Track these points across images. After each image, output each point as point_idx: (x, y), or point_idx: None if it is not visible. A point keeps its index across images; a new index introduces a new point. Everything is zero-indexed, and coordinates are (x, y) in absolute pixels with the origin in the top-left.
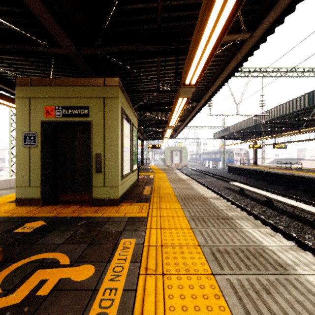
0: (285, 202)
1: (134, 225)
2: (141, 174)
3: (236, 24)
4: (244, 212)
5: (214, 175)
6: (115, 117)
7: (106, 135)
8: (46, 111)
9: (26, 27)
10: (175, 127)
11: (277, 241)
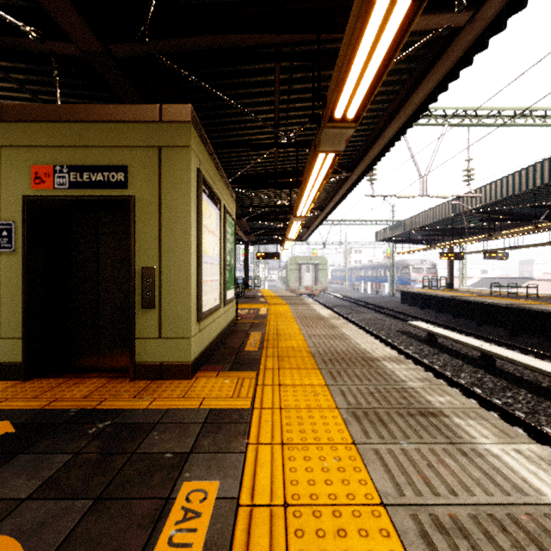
0: (523, 361)
1: (219, 434)
2: (244, 308)
3: None
4: (441, 381)
5: (377, 308)
6: (184, 189)
7: (163, 227)
8: (34, 177)
9: None
10: (306, 221)
11: None
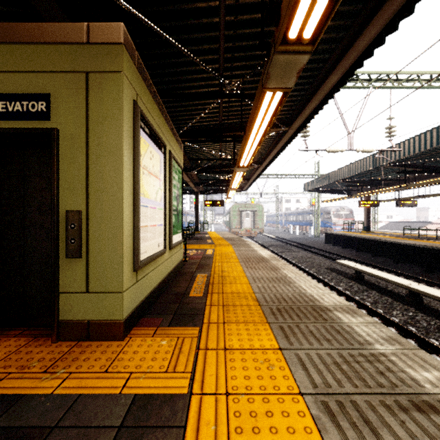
0: None
1: None
2: (193, 248)
3: None
4: (376, 319)
5: (306, 247)
6: (115, 120)
7: (91, 164)
8: None
9: None
10: (247, 174)
11: None
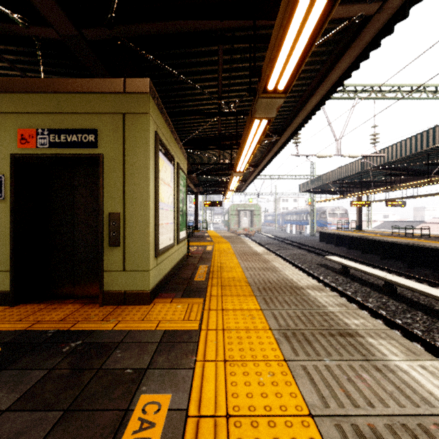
0: (419, 289)
1: (172, 352)
2: (194, 245)
3: None
4: (353, 304)
5: (301, 246)
6: (144, 148)
7: (127, 179)
8: (20, 138)
9: None
10: (244, 176)
11: None
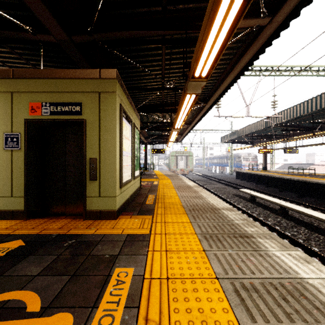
0: (303, 211)
1: (133, 246)
2: (144, 181)
3: (254, 7)
4: (257, 222)
5: (222, 181)
6: (113, 115)
7: (101, 136)
8: (31, 108)
9: (8, 10)
10: (181, 130)
11: (317, 271)
